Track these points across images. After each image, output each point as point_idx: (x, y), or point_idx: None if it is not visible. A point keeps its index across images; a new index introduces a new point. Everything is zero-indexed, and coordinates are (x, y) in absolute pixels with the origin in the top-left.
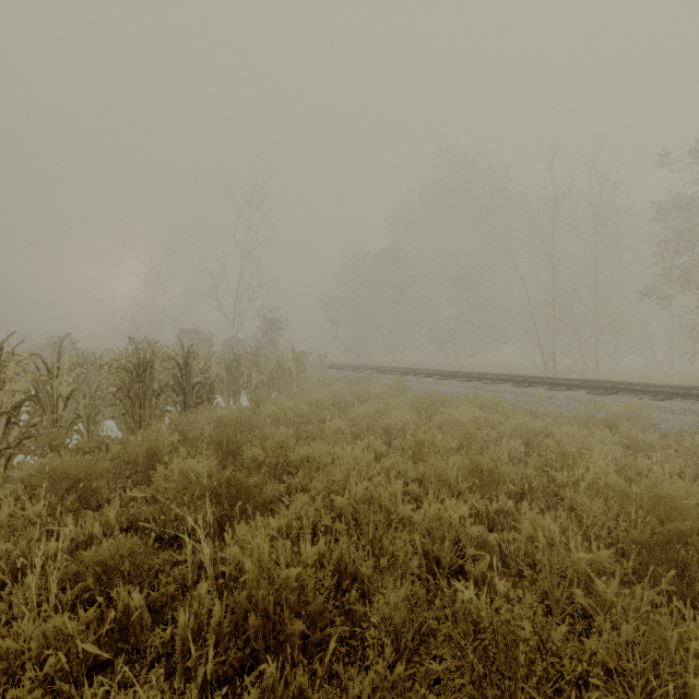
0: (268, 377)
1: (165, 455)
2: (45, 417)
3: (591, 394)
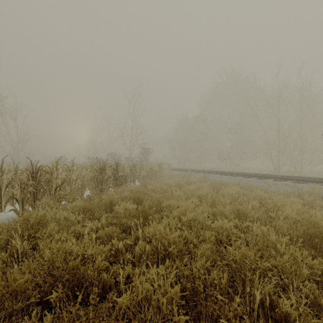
0: (147, 173)
1: (116, 202)
2: (71, 187)
3: (294, 183)
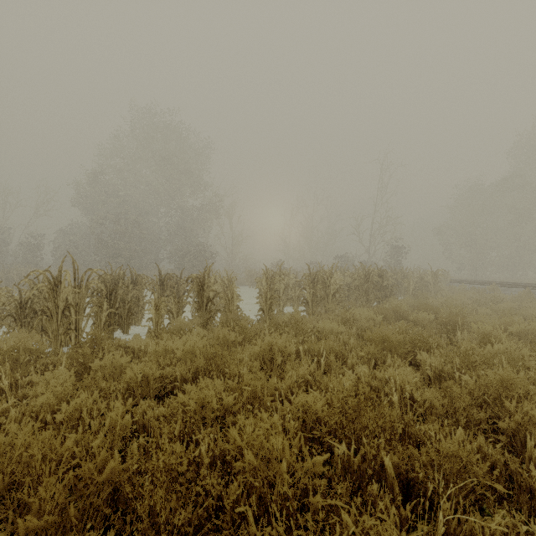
0: (414, 285)
1: (405, 312)
2: (344, 295)
3: None
